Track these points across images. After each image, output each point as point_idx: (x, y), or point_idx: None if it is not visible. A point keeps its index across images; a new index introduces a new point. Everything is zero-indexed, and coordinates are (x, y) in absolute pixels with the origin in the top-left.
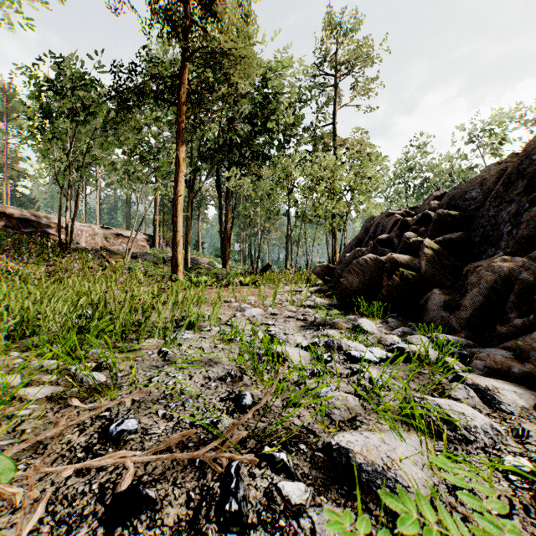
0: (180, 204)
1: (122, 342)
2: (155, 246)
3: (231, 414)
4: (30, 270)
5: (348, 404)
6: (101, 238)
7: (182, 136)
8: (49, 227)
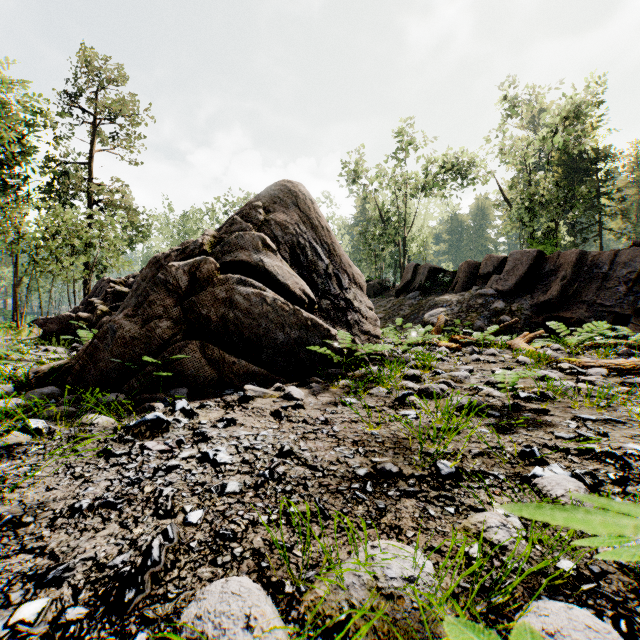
0: None
1: None
2: None
3: None
4: None
5: None
6: None
7: None
8: None
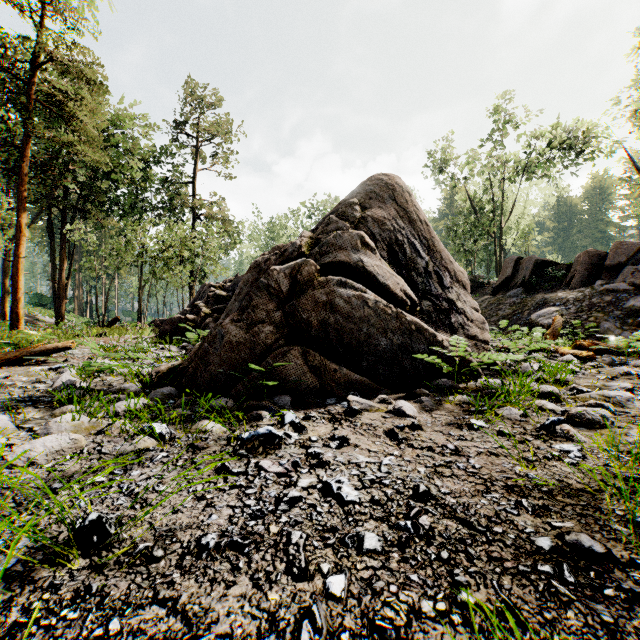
0: (22, 264)
1: None
2: None
3: None
4: None
5: None
6: None
7: (25, 204)
8: None
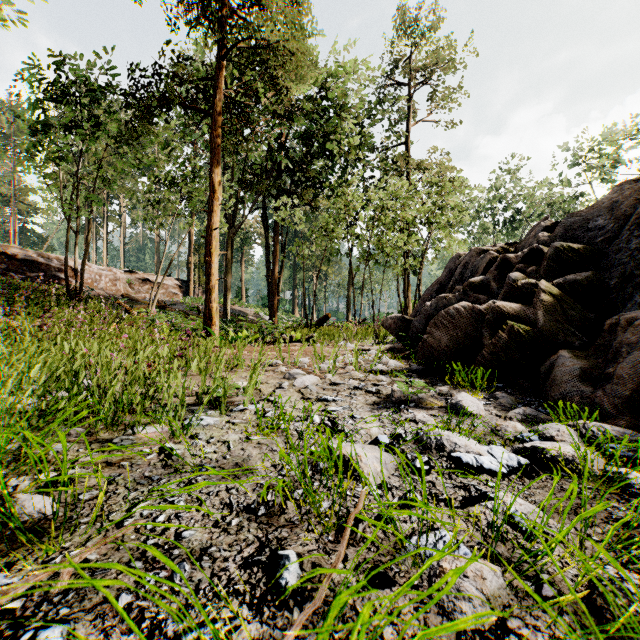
0: (215, 240)
1: (111, 431)
2: (189, 294)
3: (258, 606)
4: (21, 324)
5: (487, 589)
6: (124, 284)
7: (218, 155)
8: (61, 270)
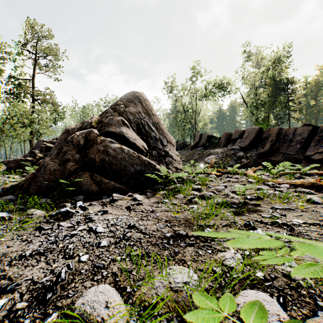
0: None
1: None
2: None
3: None
4: None
5: None
6: None
7: None
8: None
